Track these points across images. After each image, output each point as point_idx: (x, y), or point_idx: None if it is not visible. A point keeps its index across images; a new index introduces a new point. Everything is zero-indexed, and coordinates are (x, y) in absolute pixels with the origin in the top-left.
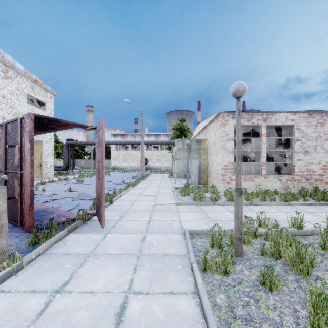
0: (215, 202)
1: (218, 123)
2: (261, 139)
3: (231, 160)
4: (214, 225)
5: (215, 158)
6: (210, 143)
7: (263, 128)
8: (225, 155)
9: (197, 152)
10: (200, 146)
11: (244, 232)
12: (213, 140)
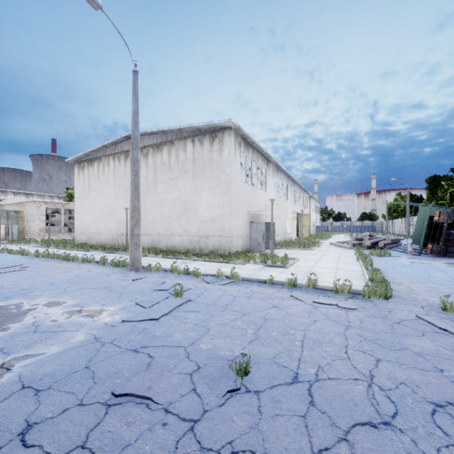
0: (38, 243)
1: (35, 205)
2: (61, 215)
3: (44, 226)
4: (43, 242)
5: (33, 224)
6: (27, 214)
7: (62, 210)
8: (40, 223)
9: (15, 219)
10: (18, 215)
11: (51, 243)
12: (31, 213)
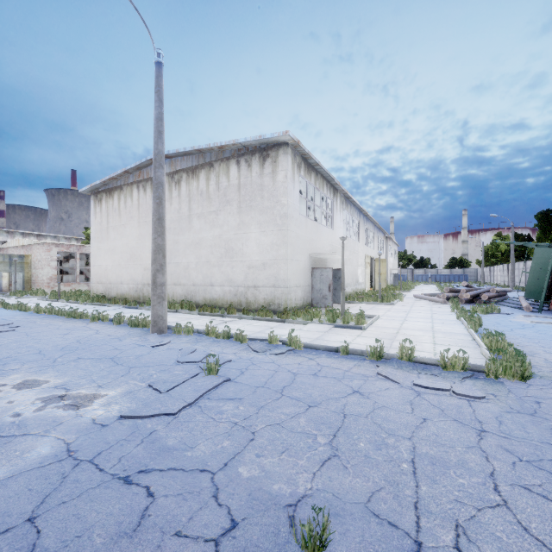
0: (46, 295)
1: (44, 248)
2: (76, 261)
3: (55, 273)
4: (51, 293)
5: (41, 271)
6: (35, 260)
7: (77, 254)
8: (50, 270)
9: (20, 266)
10: (23, 261)
11: (61, 295)
12: (39, 258)
